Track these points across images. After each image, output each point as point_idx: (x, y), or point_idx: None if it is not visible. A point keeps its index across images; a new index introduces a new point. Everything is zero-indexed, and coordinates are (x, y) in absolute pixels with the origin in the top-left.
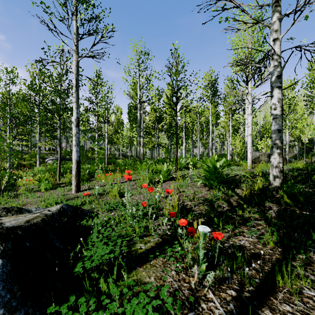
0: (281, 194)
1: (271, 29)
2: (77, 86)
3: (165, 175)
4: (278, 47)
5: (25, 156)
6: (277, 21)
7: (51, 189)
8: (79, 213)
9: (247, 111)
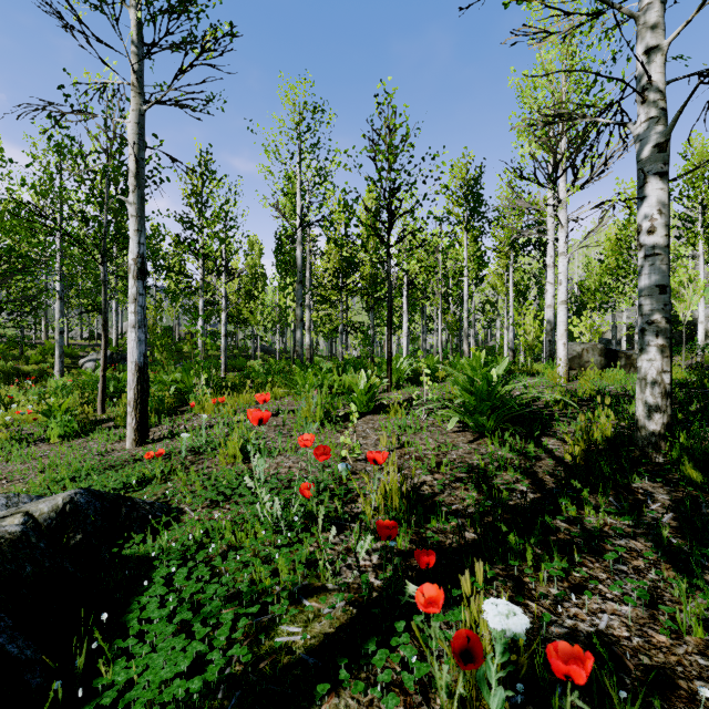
0: (668, 453)
1: (640, 24)
2: (140, 177)
3: (362, 400)
4: (659, 71)
5: (30, 353)
6: (657, 2)
7: (78, 437)
8: (123, 515)
9: (551, 248)
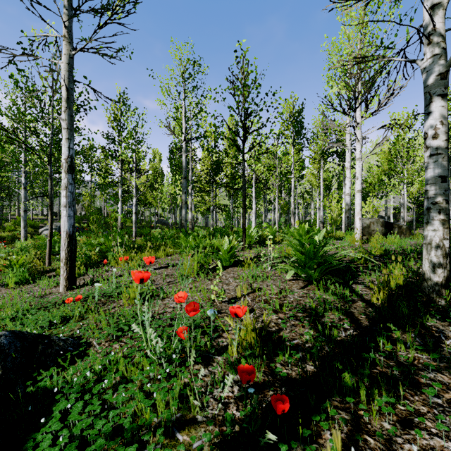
0: (448, 298)
1: None
2: (69, 101)
3: (225, 257)
4: (441, 21)
5: (7, 224)
6: None
7: (28, 283)
8: (39, 352)
9: (348, 157)
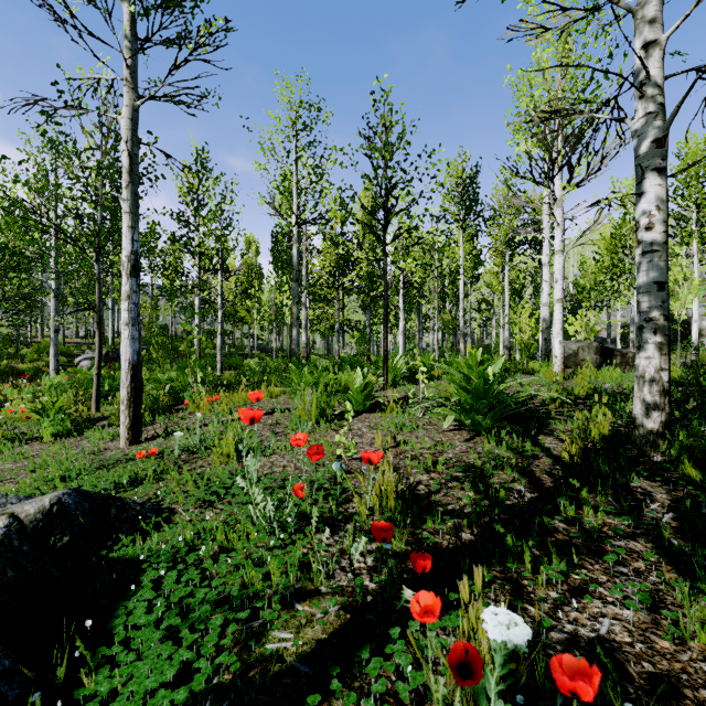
0: (667, 452)
1: (638, 18)
2: (133, 173)
3: (358, 398)
4: (657, 66)
5: (26, 351)
6: None
7: (71, 435)
8: (112, 516)
9: (546, 247)
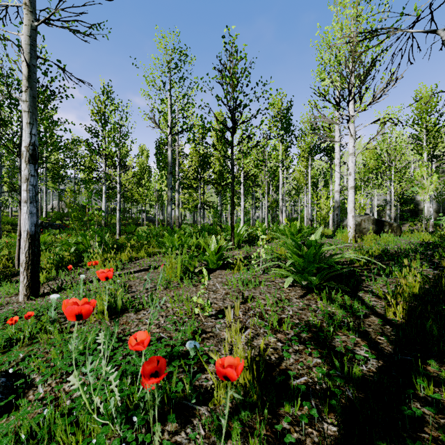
0: None
1: None
2: (31, 79)
3: (213, 259)
4: None
5: None
6: None
7: None
8: None
9: (337, 153)
